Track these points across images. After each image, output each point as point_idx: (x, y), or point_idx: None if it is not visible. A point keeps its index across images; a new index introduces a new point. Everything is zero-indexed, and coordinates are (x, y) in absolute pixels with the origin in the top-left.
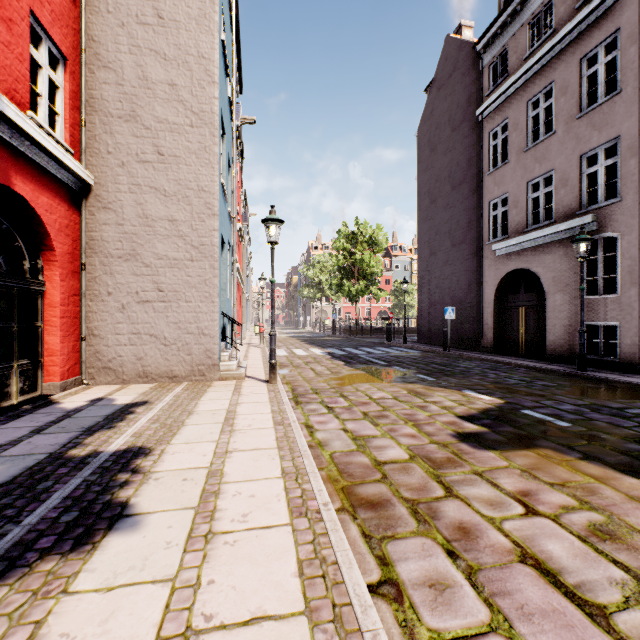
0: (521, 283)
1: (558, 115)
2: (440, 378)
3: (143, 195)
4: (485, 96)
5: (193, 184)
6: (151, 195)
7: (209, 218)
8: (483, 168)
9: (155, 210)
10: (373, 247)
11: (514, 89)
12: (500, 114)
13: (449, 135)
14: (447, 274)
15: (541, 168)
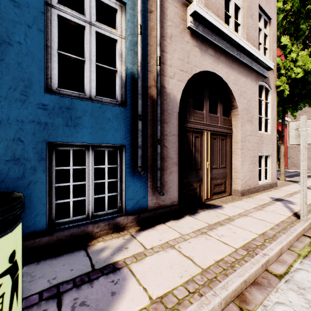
0: None
1: None
2: None
3: None
4: None
5: None
6: None
7: None
8: None
9: None
10: None
11: None
12: None
13: None
14: None
15: None
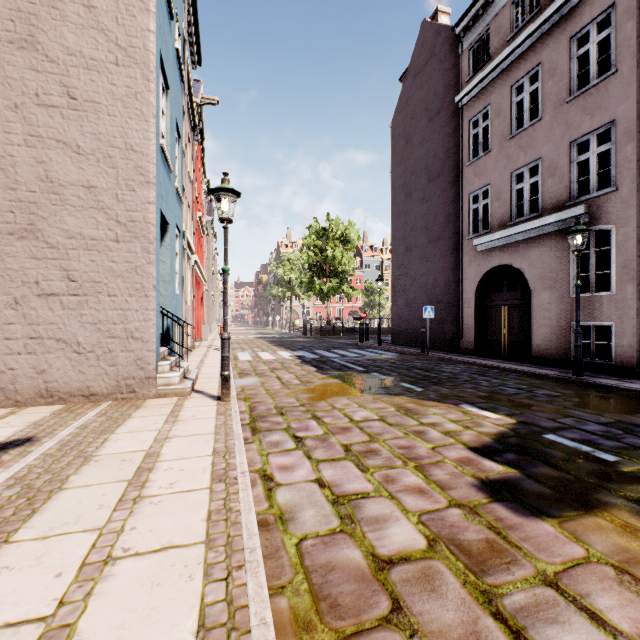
0: (504, 280)
1: (545, 99)
2: (428, 387)
3: (46, 151)
4: (465, 82)
5: (119, 141)
6: (58, 151)
7: (141, 186)
8: (463, 158)
9: (64, 172)
10: (345, 244)
11: (497, 73)
12: (481, 100)
13: (426, 125)
14: (423, 271)
15: (526, 157)
